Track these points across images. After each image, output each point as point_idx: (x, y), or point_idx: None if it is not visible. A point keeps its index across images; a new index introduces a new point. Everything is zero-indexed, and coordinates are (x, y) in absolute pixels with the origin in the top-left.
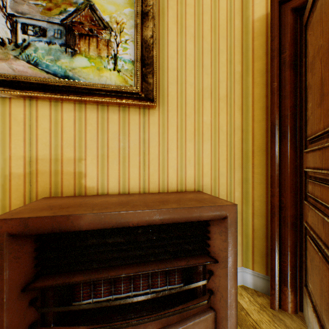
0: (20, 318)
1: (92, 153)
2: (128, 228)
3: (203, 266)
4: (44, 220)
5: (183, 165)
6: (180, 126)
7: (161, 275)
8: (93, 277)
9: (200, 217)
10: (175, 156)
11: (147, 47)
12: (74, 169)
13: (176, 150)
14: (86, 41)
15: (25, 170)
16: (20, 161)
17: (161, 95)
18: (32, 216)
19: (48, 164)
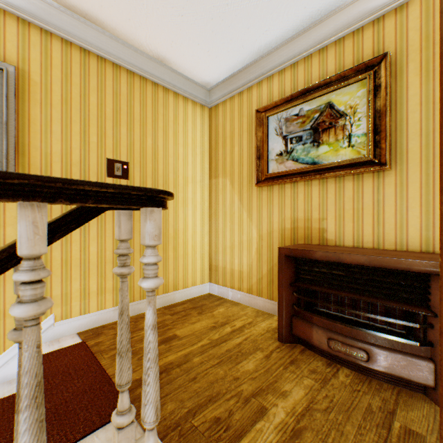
0: (288, 297)
1: (330, 214)
2: (346, 267)
3: (423, 319)
4: (298, 251)
5: (429, 223)
6: (424, 181)
7: (379, 314)
8: (322, 290)
9: (408, 268)
10: (417, 214)
11: (379, 115)
12: (318, 226)
13: (418, 208)
14: (326, 133)
15: (291, 226)
16: (288, 220)
17: (397, 155)
18: (293, 248)
19: (302, 222)
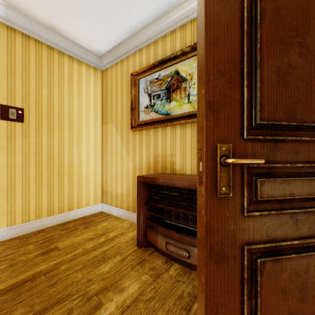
0: (144, 213)
1: (178, 151)
2: (180, 189)
3: None
4: (149, 178)
5: None
6: None
7: None
8: (164, 207)
9: None
10: None
11: None
12: (171, 160)
13: None
14: (175, 93)
15: (154, 160)
16: (152, 156)
17: None
18: (146, 176)
19: (161, 157)
